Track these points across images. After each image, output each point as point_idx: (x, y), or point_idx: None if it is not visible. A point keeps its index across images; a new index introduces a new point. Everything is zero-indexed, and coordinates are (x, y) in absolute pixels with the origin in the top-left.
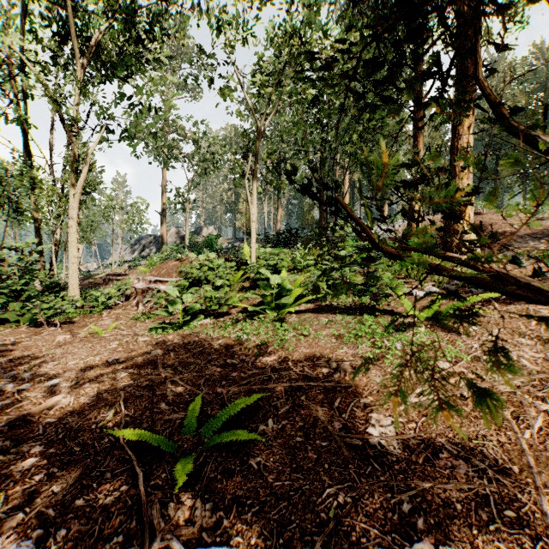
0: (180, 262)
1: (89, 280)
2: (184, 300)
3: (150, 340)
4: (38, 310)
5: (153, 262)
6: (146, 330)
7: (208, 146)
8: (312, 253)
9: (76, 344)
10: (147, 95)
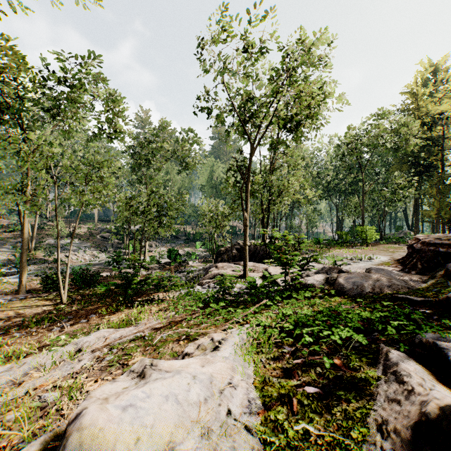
0: None
1: None
2: None
3: None
4: None
5: None
6: None
7: None
8: None
9: None
10: None
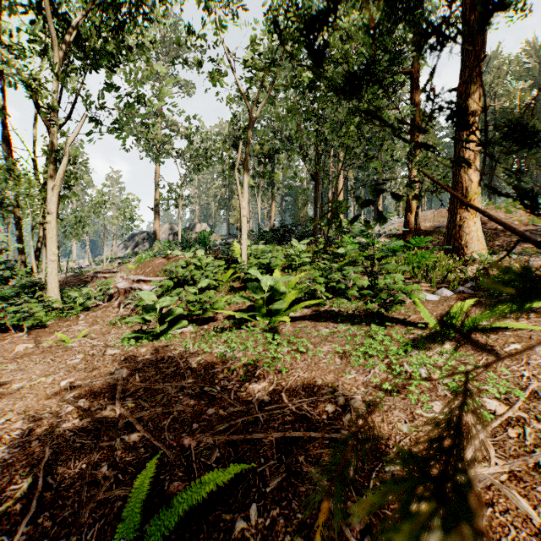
0: (167, 260)
1: (79, 277)
2: (162, 305)
3: (119, 353)
4: (3, 314)
5: (142, 259)
6: (119, 339)
7: (201, 141)
8: (307, 250)
9: (35, 357)
10: (135, 86)
